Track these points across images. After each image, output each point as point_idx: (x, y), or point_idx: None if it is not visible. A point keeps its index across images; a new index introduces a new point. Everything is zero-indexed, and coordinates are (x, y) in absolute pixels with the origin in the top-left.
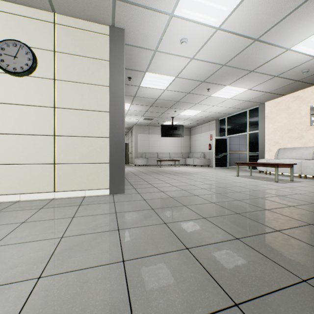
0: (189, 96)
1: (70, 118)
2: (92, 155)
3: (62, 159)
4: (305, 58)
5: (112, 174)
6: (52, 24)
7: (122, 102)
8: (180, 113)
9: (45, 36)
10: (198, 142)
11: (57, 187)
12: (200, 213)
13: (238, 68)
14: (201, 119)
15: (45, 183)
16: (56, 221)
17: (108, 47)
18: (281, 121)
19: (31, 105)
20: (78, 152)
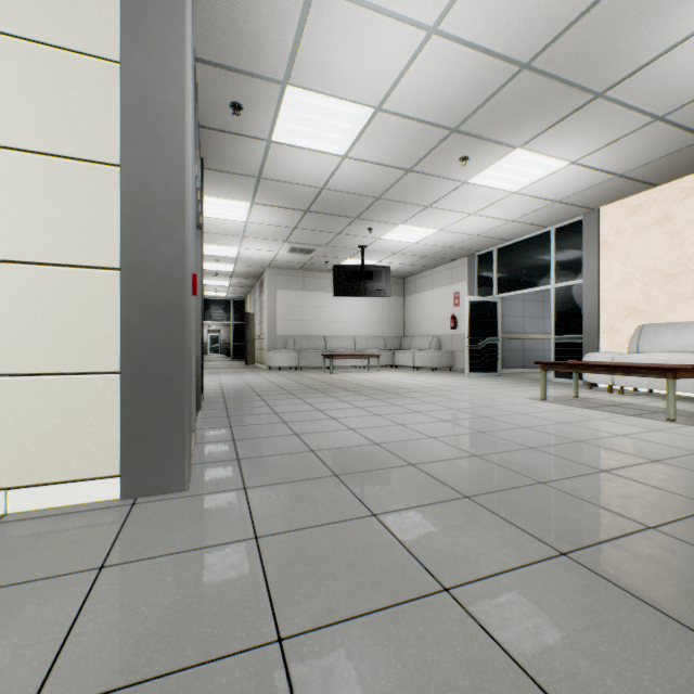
0: (410, 183)
1: None
2: (41, 339)
3: None
4: None
5: (133, 419)
6: None
7: (179, 132)
8: (383, 235)
9: None
10: (425, 310)
11: None
12: (563, 687)
13: (564, 81)
14: (434, 253)
15: None
16: None
17: None
18: (646, 254)
19: None
20: None
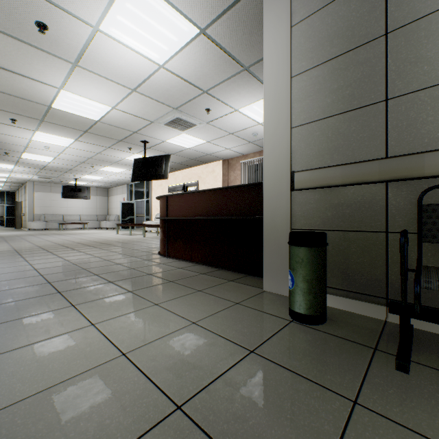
0: (80, 168)
1: None
2: None
3: None
4: None
5: None
6: None
7: None
8: (83, 177)
9: None
10: (115, 204)
11: None
12: (37, 244)
13: (103, 160)
14: (112, 182)
15: None
16: None
17: None
18: (159, 193)
19: None
20: None
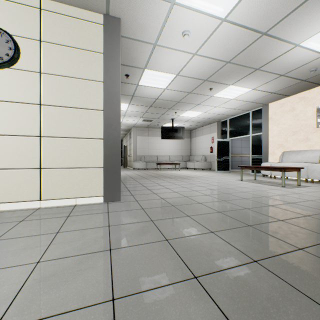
0: (190, 96)
1: (59, 117)
2: (84, 158)
3: (49, 163)
4: (314, 56)
5: (107, 180)
6: (37, 10)
7: (118, 100)
8: (181, 114)
9: (29, 23)
10: (199, 144)
11: (44, 194)
12: (206, 225)
13: (243, 66)
14: (203, 121)
15: (29, 190)
16: (35, 238)
17: (102, 38)
18: (285, 123)
19: (12, 102)
20: (68, 155)
